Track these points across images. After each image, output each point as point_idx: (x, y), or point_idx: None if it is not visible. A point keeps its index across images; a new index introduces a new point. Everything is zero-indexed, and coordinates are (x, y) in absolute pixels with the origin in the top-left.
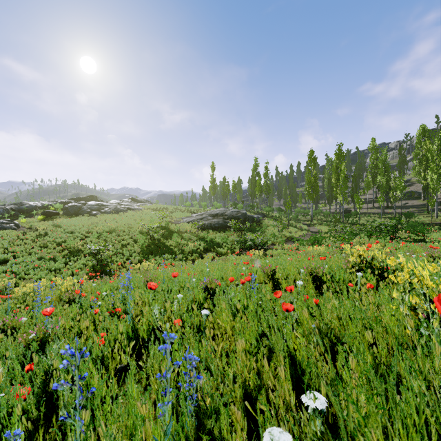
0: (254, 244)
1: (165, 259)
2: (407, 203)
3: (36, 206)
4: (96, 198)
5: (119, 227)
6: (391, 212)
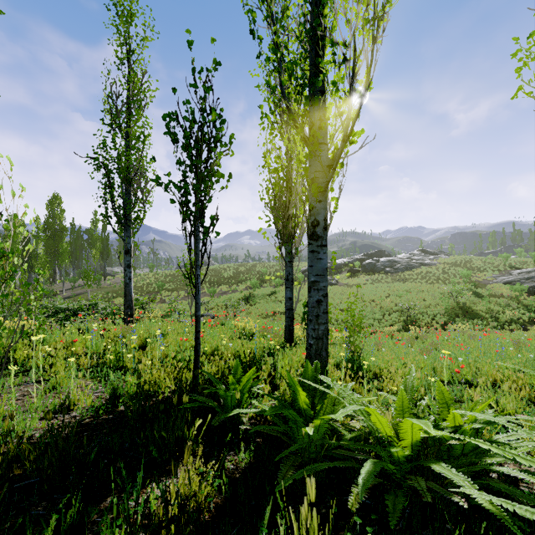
0: None
1: (474, 324)
2: None
3: (341, 264)
4: (384, 252)
5: (416, 286)
6: None
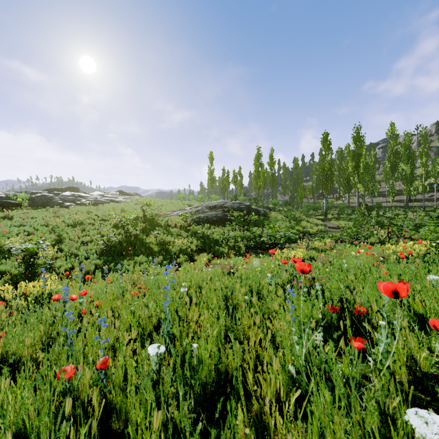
0: (263, 242)
1: (137, 263)
2: (433, 195)
3: None
4: (78, 190)
5: (89, 220)
6: (415, 205)
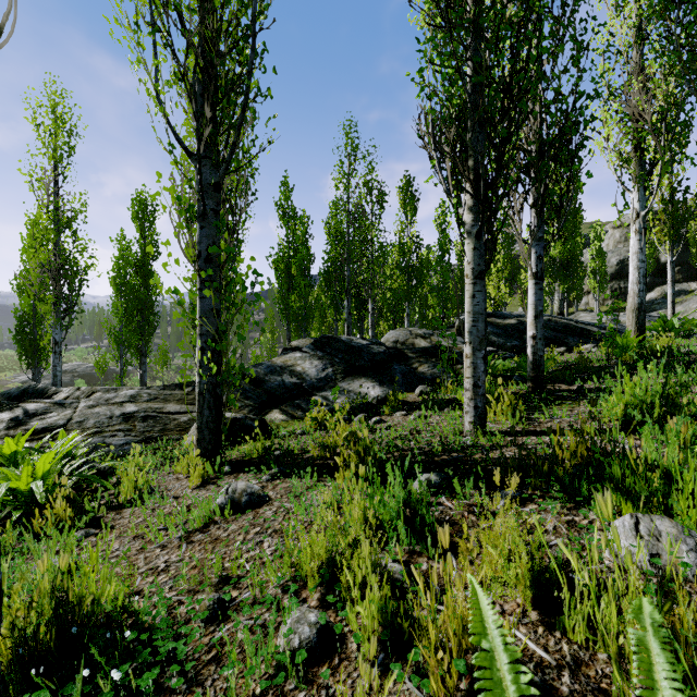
0: None
1: None
2: None
3: None
4: None
5: None
6: None
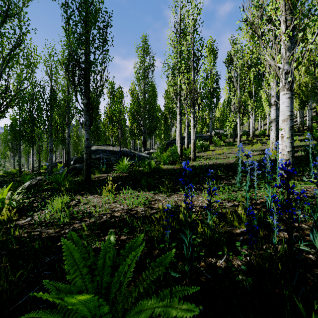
0: None
1: None
2: None
3: None
4: None
5: None
6: None
